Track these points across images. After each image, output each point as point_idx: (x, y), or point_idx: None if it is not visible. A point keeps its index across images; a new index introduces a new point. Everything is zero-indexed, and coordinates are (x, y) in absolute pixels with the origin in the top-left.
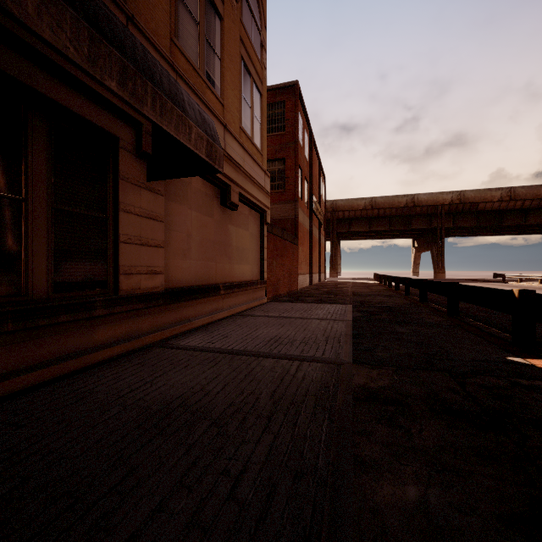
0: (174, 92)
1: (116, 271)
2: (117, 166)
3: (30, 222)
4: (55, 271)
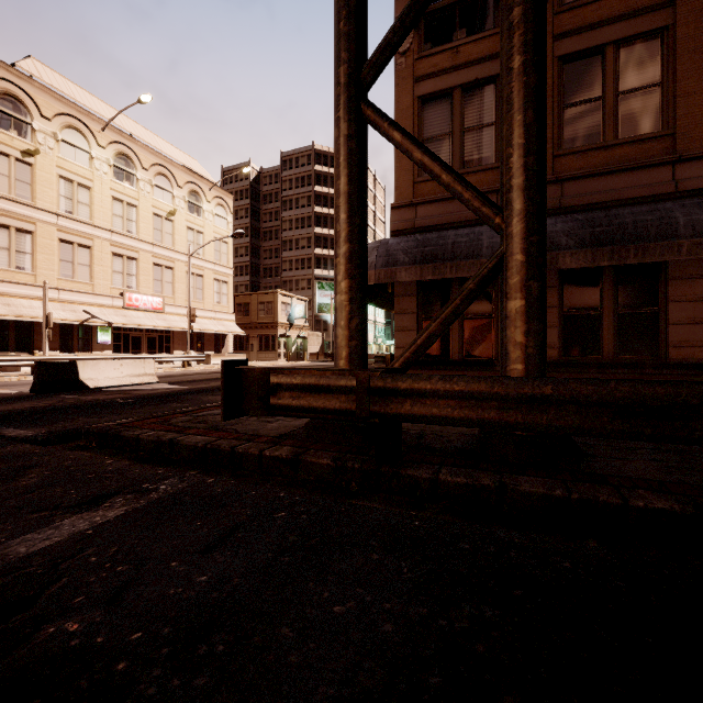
0: (662, 231)
1: (666, 345)
2: (666, 272)
3: (604, 321)
4: (618, 345)
